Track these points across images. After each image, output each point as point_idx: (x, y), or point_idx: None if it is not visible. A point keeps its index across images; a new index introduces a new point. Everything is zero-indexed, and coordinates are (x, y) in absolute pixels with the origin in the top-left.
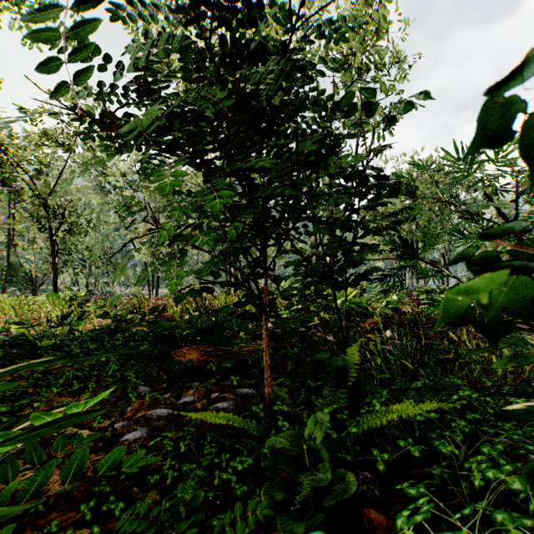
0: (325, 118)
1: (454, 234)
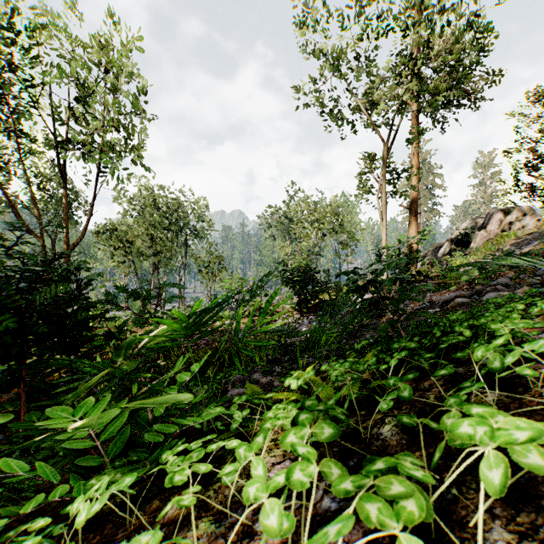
0: (60, 144)
1: (134, 323)
